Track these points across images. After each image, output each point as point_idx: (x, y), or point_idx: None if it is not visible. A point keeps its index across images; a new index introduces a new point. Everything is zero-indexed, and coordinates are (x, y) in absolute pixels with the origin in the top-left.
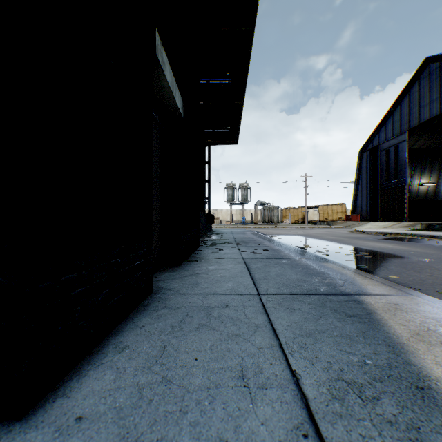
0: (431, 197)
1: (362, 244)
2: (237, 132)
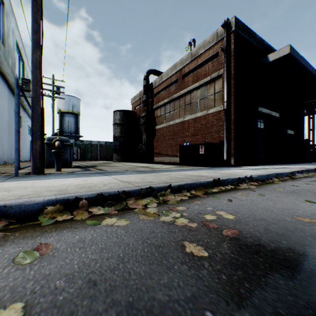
0: None
1: None
2: None
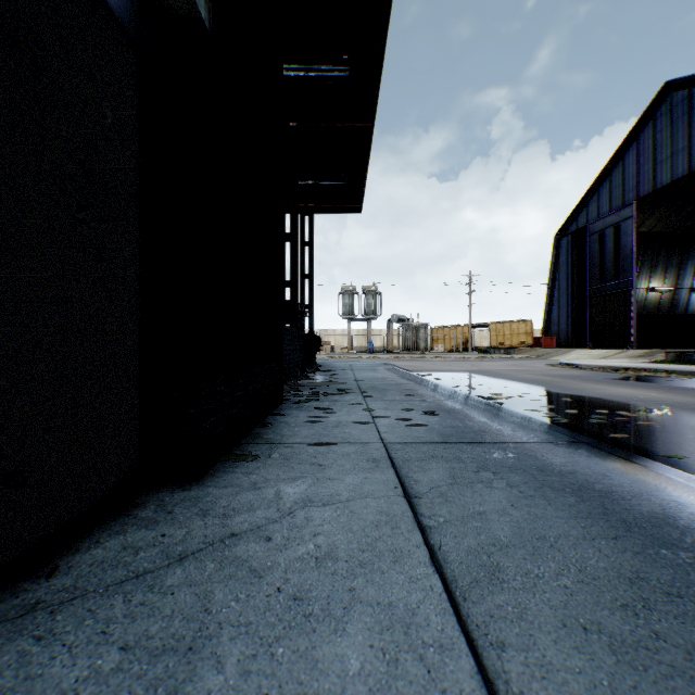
0: (667, 310)
1: (598, 391)
2: (362, 188)
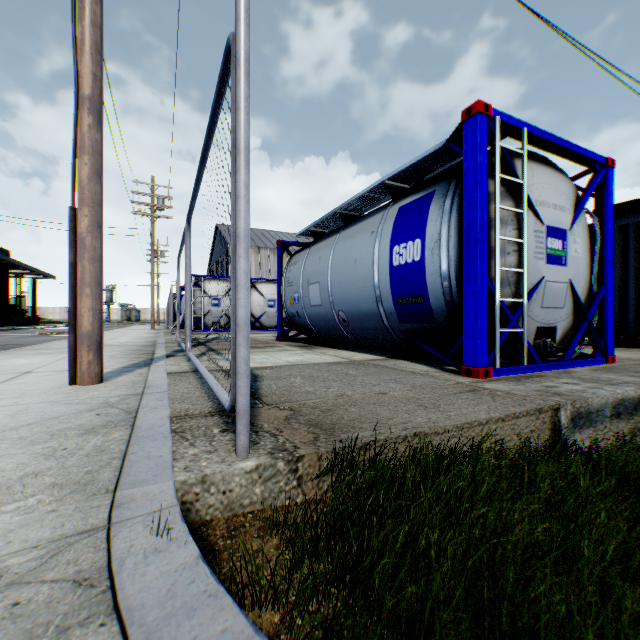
0: None
1: None
2: (52, 276)
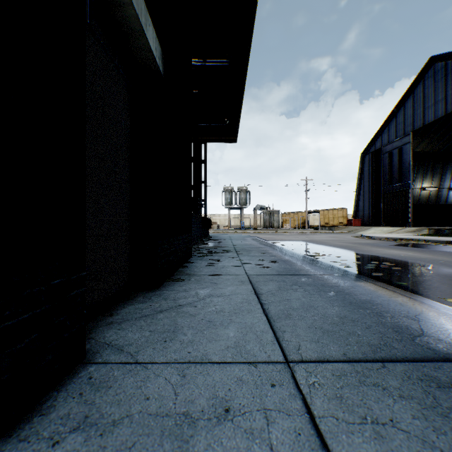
0: (433, 202)
1: (378, 252)
2: (237, 127)
